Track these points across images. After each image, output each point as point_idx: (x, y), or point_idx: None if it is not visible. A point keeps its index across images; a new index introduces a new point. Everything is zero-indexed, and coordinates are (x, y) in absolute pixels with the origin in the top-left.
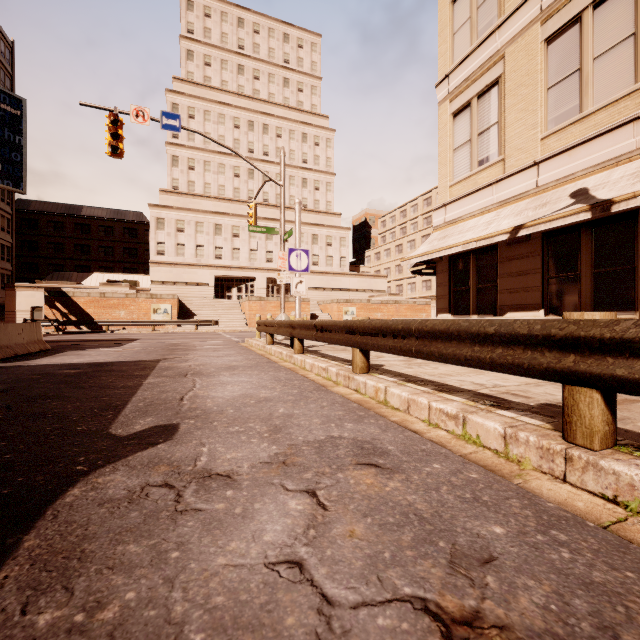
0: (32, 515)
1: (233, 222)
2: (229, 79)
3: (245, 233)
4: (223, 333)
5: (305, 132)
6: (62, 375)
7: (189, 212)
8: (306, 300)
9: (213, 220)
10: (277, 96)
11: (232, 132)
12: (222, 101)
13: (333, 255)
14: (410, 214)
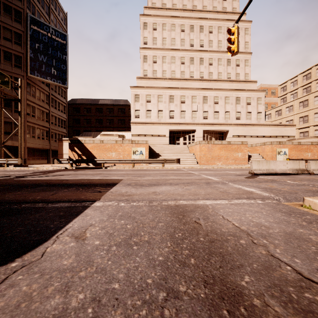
0: None
1: (181, 93)
2: (177, 2)
3: (189, 100)
4: (190, 171)
5: (229, 26)
6: None
7: (153, 89)
8: (244, 143)
9: (168, 93)
10: (208, 7)
11: (179, 35)
12: (173, 16)
13: (251, 111)
14: (316, 75)
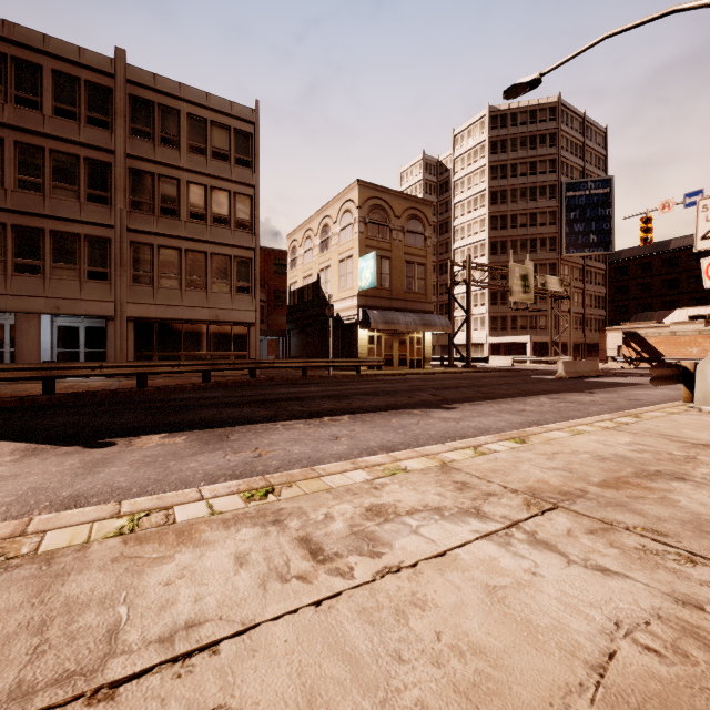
0: (559, 393)
1: None
2: None
3: None
4: None
5: None
6: (591, 383)
7: None
8: None
9: None
10: None
11: None
12: None
13: None
14: None
